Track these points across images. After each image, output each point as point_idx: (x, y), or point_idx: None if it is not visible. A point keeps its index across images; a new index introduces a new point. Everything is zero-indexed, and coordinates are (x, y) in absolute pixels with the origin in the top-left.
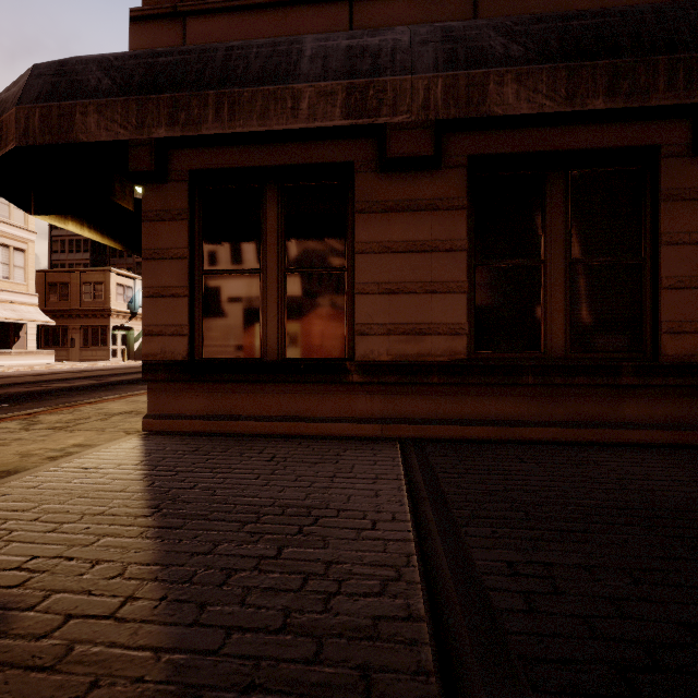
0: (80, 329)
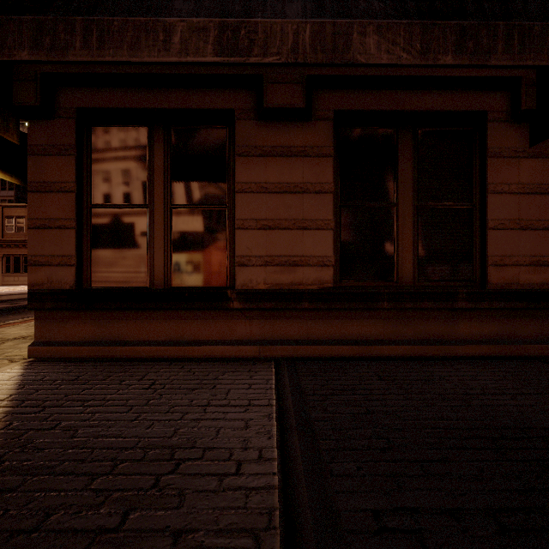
0: (2, 258)
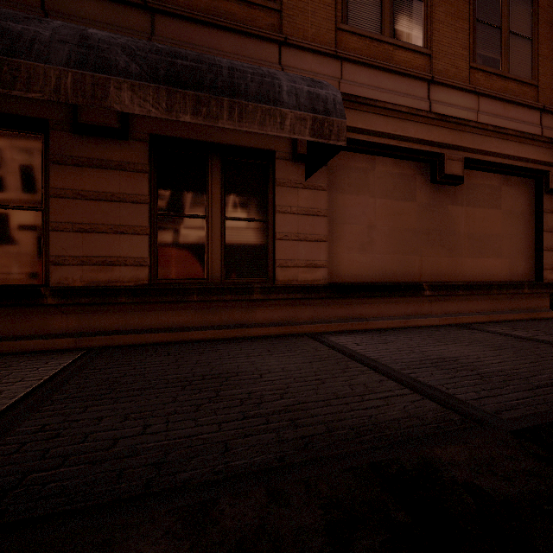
0: None
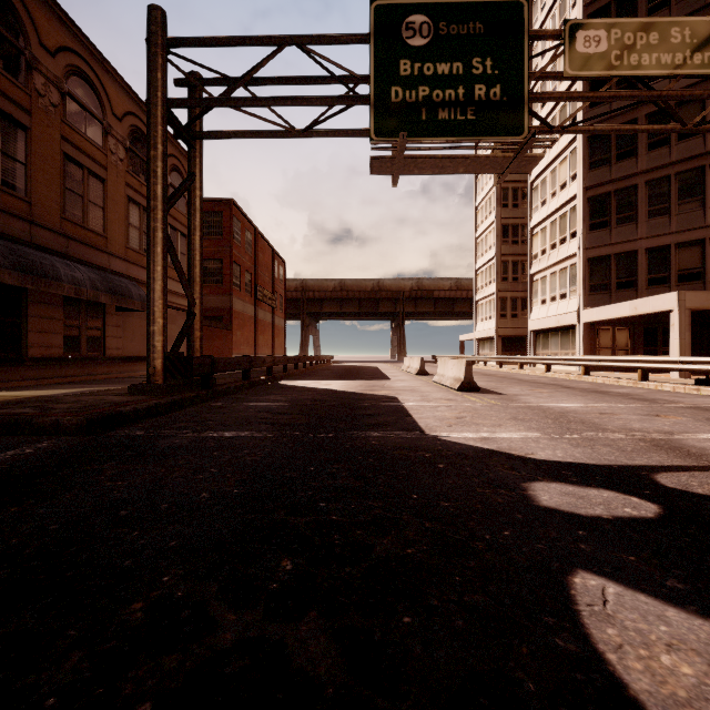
0: None
